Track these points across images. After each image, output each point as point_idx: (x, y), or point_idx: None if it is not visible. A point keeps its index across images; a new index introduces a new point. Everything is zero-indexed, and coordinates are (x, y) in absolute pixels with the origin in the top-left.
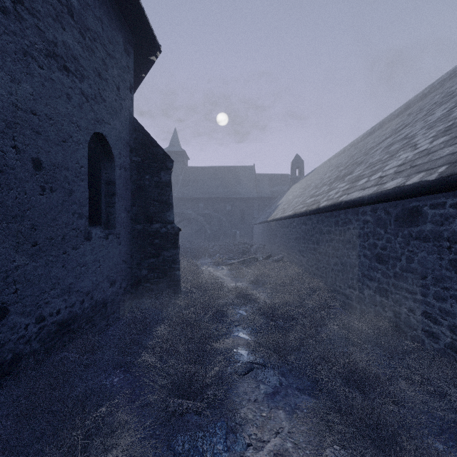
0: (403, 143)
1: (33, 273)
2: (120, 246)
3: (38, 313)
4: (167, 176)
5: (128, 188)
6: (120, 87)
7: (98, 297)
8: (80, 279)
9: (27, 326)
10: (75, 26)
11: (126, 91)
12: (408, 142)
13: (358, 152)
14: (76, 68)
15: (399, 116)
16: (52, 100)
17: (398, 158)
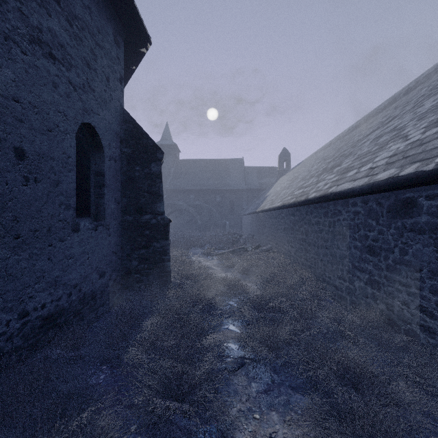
0: (393, 134)
1: (15, 267)
2: (110, 238)
3: (21, 308)
4: (157, 168)
5: (118, 180)
6: (110, 78)
7: (86, 289)
8: (67, 272)
9: (8, 322)
10: (62, 13)
11: (115, 82)
12: (398, 133)
13: (345, 145)
14: (63, 56)
15: (385, 110)
16: (36, 87)
17: (388, 150)
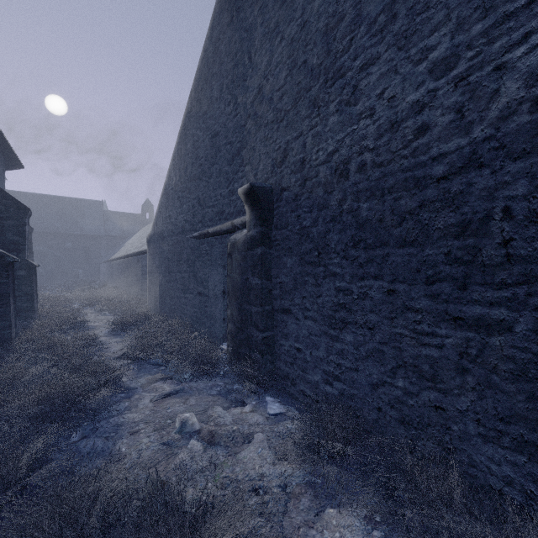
0: None
1: None
2: None
3: None
4: (29, 237)
5: None
6: None
7: None
8: None
9: None
10: None
11: None
12: None
13: None
14: None
15: None
16: None
17: None
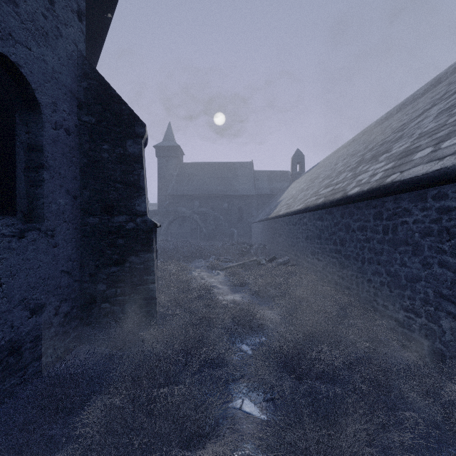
0: None
1: None
2: (55, 249)
3: None
4: (136, 147)
5: (75, 162)
6: (55, 1)
7: None
8: None
9: None
10: None
11: (69, 14)
12: None
13: (380, 135)
14: None
15: (427, 93)
16: None
17: None
